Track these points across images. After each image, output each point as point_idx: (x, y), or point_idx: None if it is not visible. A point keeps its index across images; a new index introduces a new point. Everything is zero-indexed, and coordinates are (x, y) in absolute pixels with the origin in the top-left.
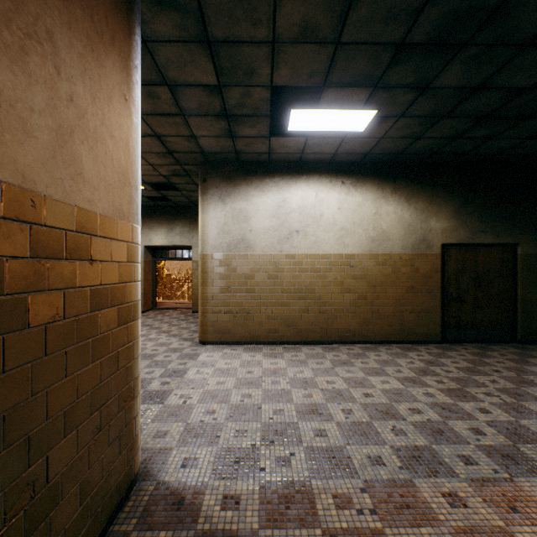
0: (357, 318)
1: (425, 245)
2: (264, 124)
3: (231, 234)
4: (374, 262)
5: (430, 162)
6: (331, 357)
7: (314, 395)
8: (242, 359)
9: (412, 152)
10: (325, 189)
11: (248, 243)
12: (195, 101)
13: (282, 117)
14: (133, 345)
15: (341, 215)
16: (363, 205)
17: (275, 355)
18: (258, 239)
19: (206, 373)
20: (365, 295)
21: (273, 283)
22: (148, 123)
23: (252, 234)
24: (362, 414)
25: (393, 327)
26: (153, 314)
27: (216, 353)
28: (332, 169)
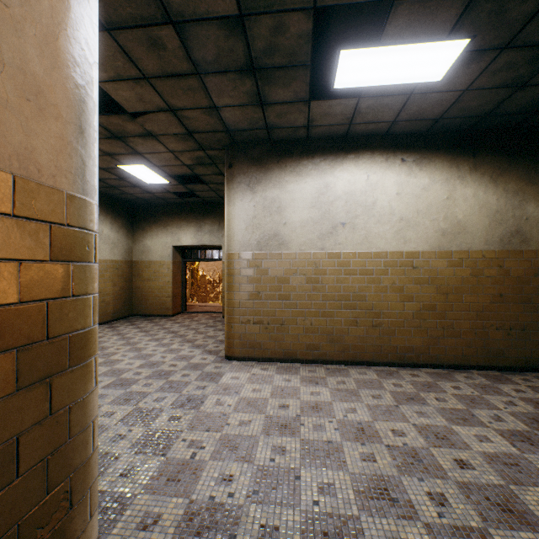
0: (422, 334)
1: (519, 239)
2: (303, 80)
3: (261, 229)
4: (446, 261)
5: (526, 127)
6: (390, 386)
7: (377, 457)
8: (274, 384)
9: (504, 112)
10: (378, 169)
11: (282, 240)
12: (210, 48)
13: (325, 75)
14: (71, 411)
15: (401, 202)
16: (431, 189)
17: (316, 380)
18: (294, 234)
19: (228, 405)
20: (433, 305)
21: (313, 288)
22: (158, 91)
23: (286, 228)
24: (466, 509)
25: (472, 348)
26: (181, 318)
27: (242, 374)
28: (388, 144)
